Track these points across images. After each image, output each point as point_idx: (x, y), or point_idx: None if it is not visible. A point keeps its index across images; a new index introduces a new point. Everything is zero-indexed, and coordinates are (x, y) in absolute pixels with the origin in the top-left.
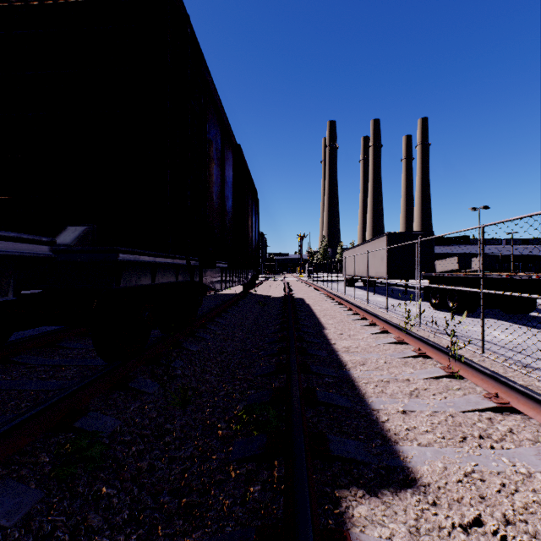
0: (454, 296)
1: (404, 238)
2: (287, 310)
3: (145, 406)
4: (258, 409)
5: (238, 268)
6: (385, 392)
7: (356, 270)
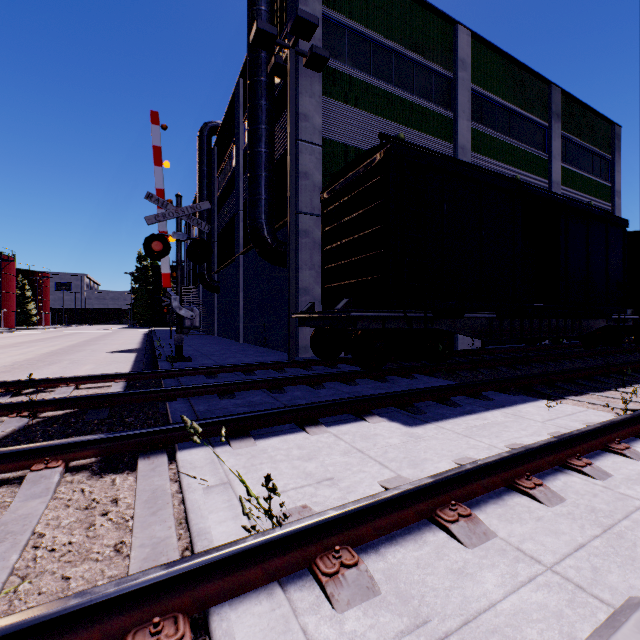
0: None
1: None
2: None
3: None
4: None
5: None
6: None
7: None
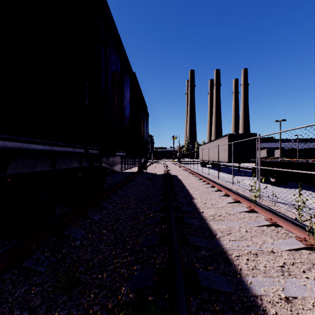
0: (273, 174)
1: (238, 137)
2: (167, 184)
3: (31, 291)
4: (139, 312)
5: (134, 156)
6: (258, 268)
7: (207, 157)
